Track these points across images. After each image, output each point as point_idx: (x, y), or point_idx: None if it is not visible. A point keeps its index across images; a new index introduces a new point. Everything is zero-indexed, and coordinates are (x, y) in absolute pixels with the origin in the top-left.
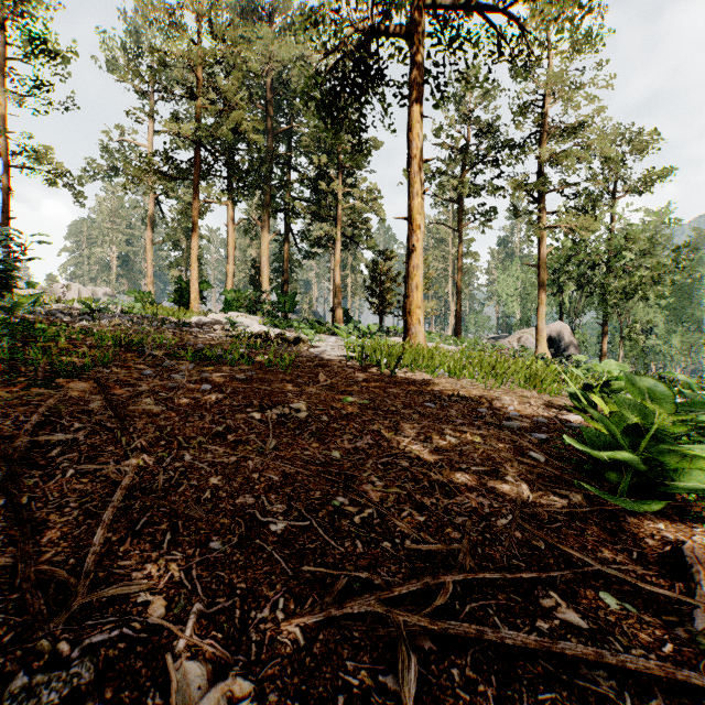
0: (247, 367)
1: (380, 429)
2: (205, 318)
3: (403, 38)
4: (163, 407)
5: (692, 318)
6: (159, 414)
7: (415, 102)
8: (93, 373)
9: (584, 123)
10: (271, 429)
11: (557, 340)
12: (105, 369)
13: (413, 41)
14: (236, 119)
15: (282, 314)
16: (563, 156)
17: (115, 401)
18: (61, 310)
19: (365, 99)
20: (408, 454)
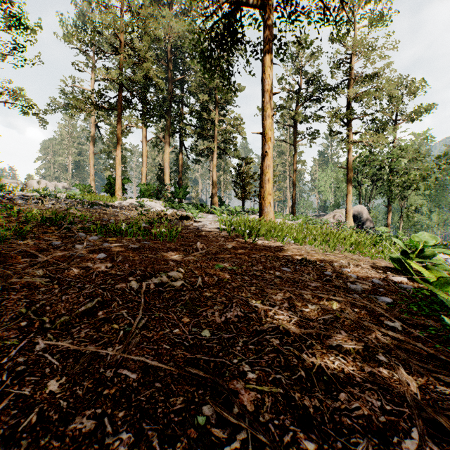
0: (143, 237)
1: (248, 296)
2: (123, 202)
3: (259, 8)
4: (50, 277)
5: (445, 203)
6: (40, 286)
7: (267, 53)
8: (3, 245)
9: (377, 74)
10: (142, 304)
11: (359, 217)
12: (19, 241)
13: (266, 11)
14: (146, 69)
15: (178, 200)
16: (364, 95)
17: (4, 273)
18: (21, 196)
19: (232, 52)
20: (276, 328)
